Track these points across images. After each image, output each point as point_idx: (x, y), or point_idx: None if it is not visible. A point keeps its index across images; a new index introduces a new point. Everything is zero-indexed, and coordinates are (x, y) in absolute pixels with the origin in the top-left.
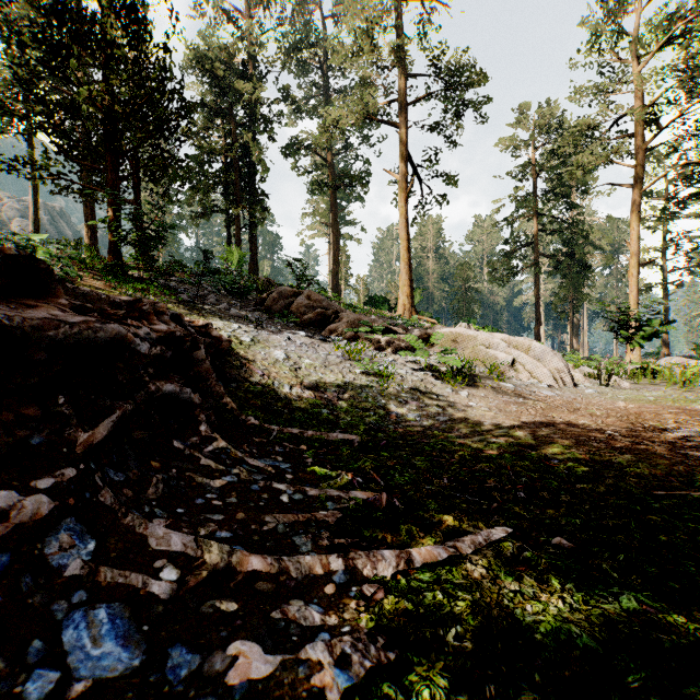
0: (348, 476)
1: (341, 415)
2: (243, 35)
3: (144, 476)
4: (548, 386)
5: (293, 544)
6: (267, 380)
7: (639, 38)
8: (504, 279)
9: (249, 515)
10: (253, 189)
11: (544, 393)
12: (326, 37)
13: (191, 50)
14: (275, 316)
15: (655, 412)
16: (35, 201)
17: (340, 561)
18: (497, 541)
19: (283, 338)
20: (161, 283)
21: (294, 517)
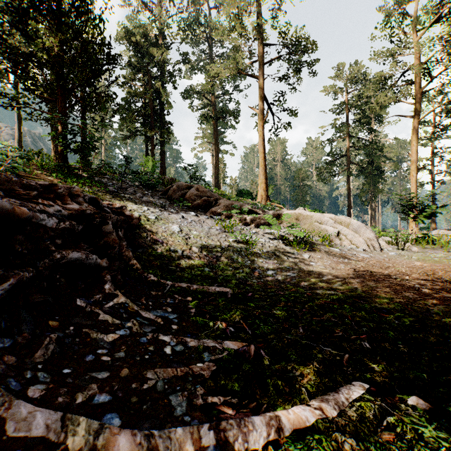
0: (222, 325)
1: (219, 272)
2: (156, 18)
3: (38, 337)
4: (363, 250)
5: (169, 405)
6: (165, 246)
7: (417, 19)
8: (327, 179)
9: (133, 371)
10: (162, 120)
11: (361, 255)
12: (210, 20)
13: (122, 28)
14: (174, 202)
15: (444, 270)
16: (19, 128)
17: (211, 434)
18: (357, 399)
19: (179, 217)
20: (96, 179)
21: (173, 372)
